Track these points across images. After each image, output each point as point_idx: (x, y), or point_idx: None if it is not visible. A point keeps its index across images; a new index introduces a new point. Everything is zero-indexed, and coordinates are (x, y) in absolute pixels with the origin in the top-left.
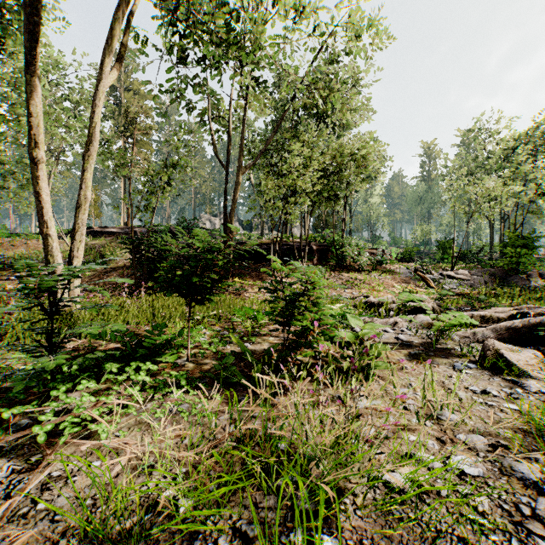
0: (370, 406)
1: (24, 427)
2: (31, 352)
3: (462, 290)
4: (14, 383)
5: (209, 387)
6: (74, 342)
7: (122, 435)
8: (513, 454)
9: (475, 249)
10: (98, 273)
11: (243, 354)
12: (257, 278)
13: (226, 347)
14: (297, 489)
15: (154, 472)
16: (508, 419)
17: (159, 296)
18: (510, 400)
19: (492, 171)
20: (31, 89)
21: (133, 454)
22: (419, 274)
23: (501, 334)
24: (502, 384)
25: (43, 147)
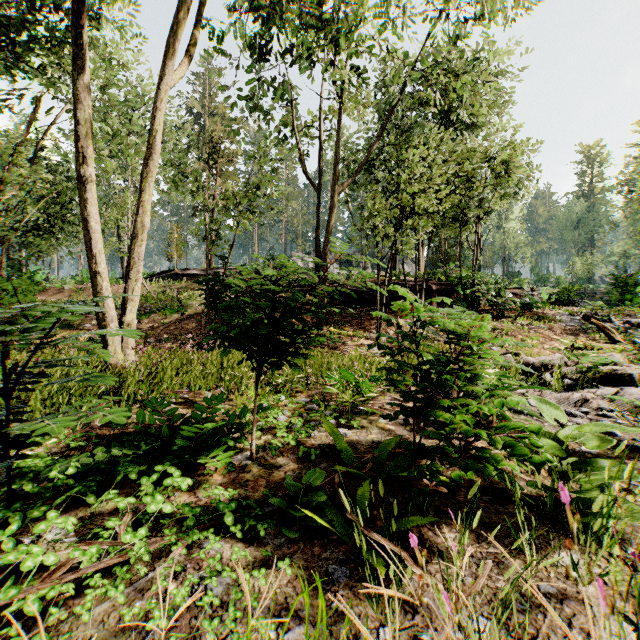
0: None
1: None
2: None
3: None
4: None
5: (275, 526)
6: None
7: None
8: None
9: None
10: (174, 321)
11: (338, 450)
12: (358, 326)
13: (314, 434)
14: None
15: None
16: None
17: (234, 350)
18: None
19: None
20: (74, 90)
21: None
22: (594, 322)
23: None
24: None
25: (91, 163)
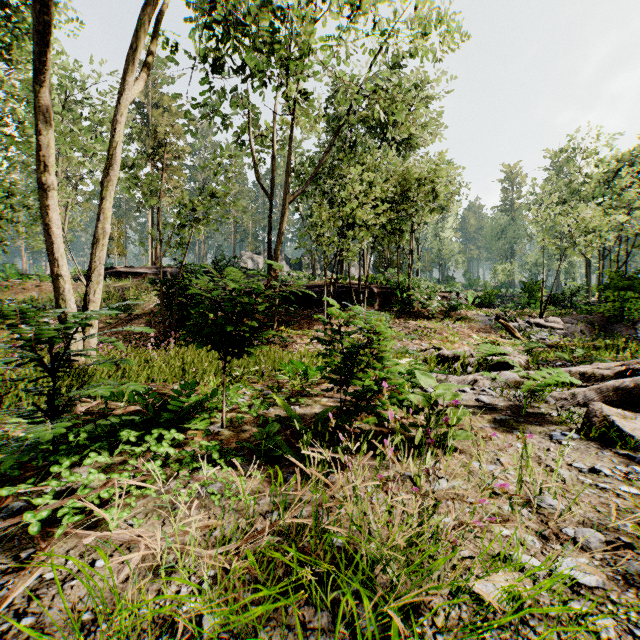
0: (449, 488)
1: (17, 511)
2: (30, 417)
3: (554, 341)
4: (3, 458)
5: (247, 460)
6: (88, 403)
7: (136, 524)
8: (639, 556)
9: (568, 292)
10: (121, 321)
11: (289, 419)
12: (307, 326)
13: (270, 411)
14: (358, 602)
15: (174, 575)
16: (627, 507)
17: (191, 348)
18: (627, 481)
19: (589, 199)
20: (38, 102)
21: (148, 549)
22: (501, 322)
23: (608, 395)
24: (615, 460)
25: (53, 171)
